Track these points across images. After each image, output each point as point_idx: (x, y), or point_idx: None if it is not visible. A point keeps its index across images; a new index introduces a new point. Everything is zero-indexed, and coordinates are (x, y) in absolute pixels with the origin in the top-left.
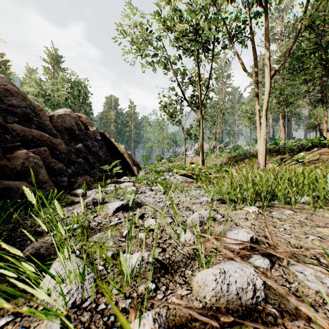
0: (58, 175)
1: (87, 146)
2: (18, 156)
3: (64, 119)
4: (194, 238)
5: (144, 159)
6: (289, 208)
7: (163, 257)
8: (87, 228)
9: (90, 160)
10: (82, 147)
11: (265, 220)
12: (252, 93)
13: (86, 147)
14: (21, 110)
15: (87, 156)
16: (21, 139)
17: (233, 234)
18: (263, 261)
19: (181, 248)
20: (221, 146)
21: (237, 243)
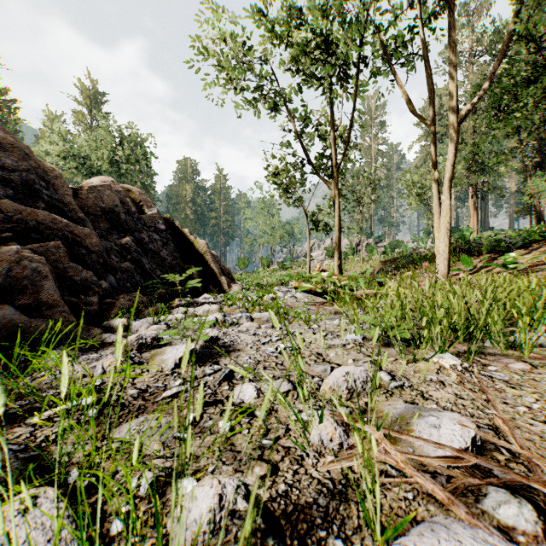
0: (81, 292)
1: (141, 241)
2: (1, 256)
3: (99, 193)
4: (341, 434)
5: (240, 263)
6: (516, 357)
7: (272, 491)
8: (112, 405)
9: (146, 265)
10: (131, 243)
11: (483, 388)
12: (421, 154)
13: (138, 242)
14: (19, 176)
15: (140, 258)
16: (15, 227)
17: (427, 426)
18: (519, 511)
19: (313, 461)
20: (370, 242)
21: (446, 456)
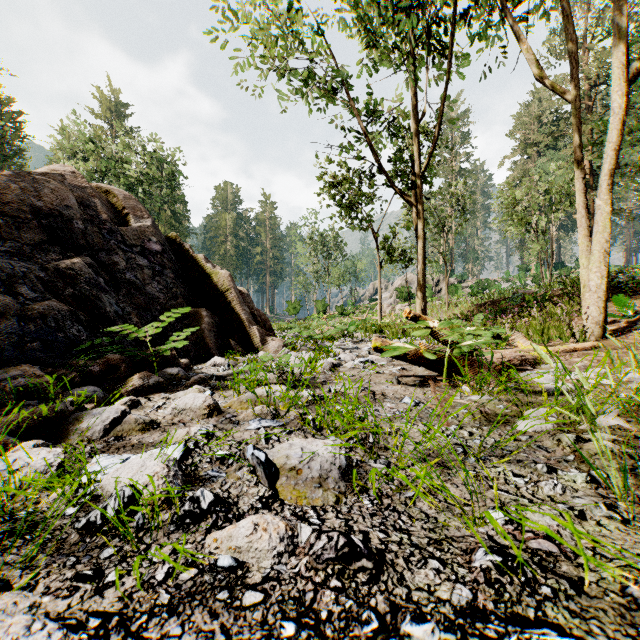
0: None
1: (110, 268)
2: None
3: (36, 184)
4: None
5: (290, 308)
6: None
7: None
8: None
9: (108, 306)
10: (84, 268)
11: None
12: (515, 172)
13: (105, 269)
14: None
15: (97, 295)
16: None
17: None
18: None
19: None
20: (452, 281)
21: None
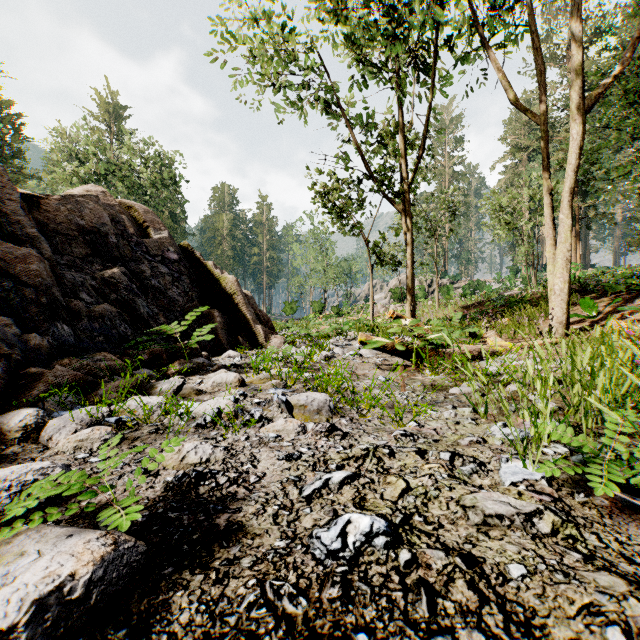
0: None
1: (139, 275)
2: None
3: (78, 205)
4: None
5: (287, 308)
6: None
7: None
8: None
9: (141, 308)
10: (121, 277)
11: None
12: (507, 175)
13: (135, 276)
14: None
15: (133, 299)
16: None
17: None
18: None
19: None
20: (445, 282)
21: None
